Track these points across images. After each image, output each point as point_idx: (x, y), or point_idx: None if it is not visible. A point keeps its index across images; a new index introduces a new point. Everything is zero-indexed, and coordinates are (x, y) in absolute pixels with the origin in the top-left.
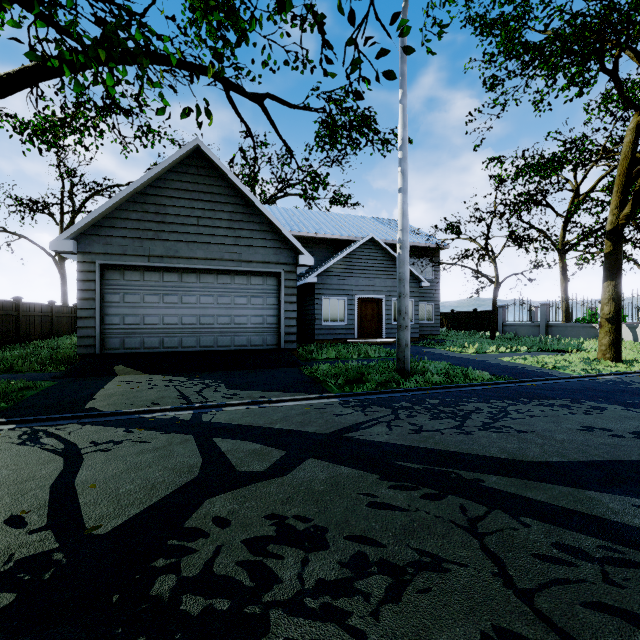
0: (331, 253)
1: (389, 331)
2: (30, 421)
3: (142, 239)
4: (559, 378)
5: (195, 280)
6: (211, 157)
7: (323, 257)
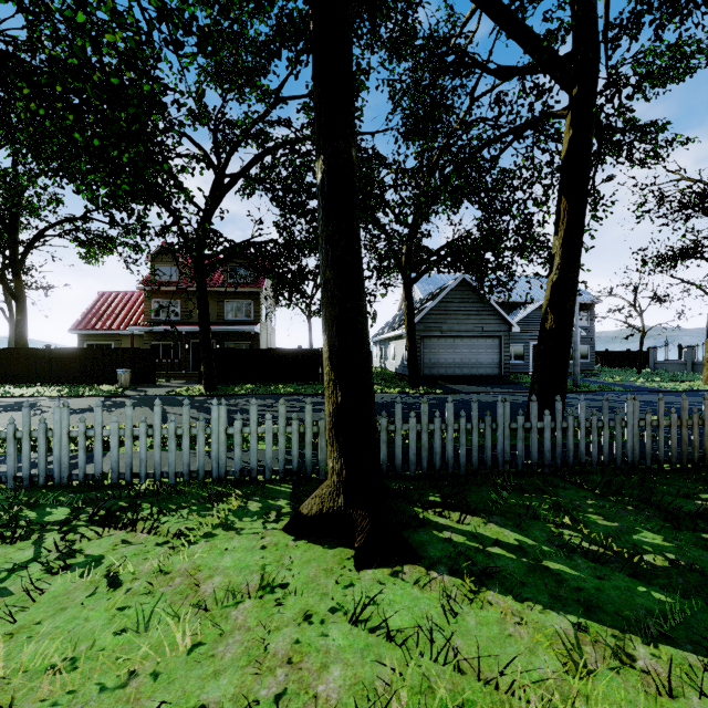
0: (507, 311)
1: None
2: (457, 393)
3: (438, 323)
4: (662, 391)
5: (460, 341)
6: (470, 282)
7: None
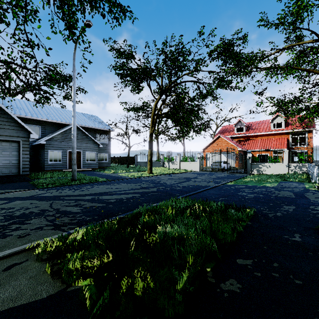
0: (56, 129)
1: (84, 165)
2: None
3: None
4: (126, 179)
5: None
6: None
7: (51, 131)
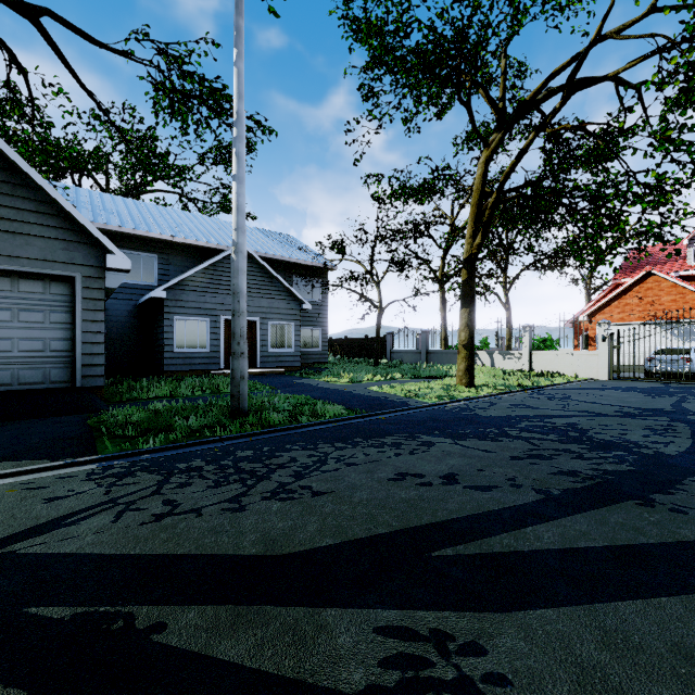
0: (196, 263)
1: (265, 359)
2: None
3: None
4: (413, 408)
5: None
6: None
7: (184, 268)
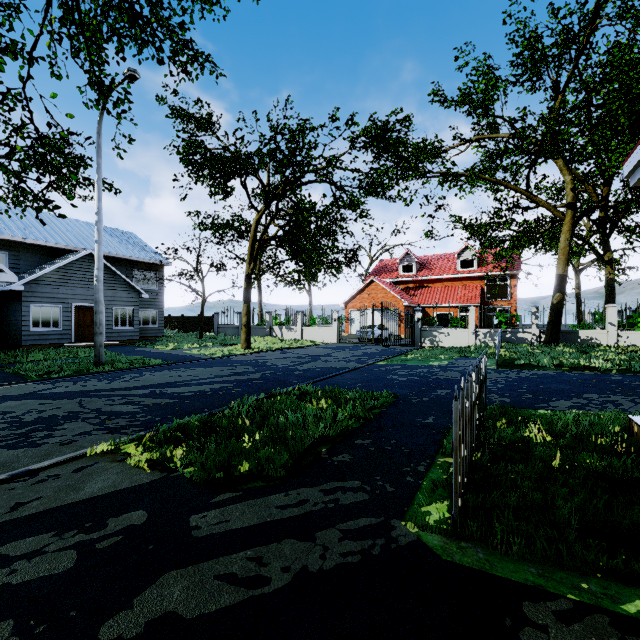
0: (45, 259)
1: (110, 335)
2: None
3: None
4: (202, 359)
5: None
6: None
7: (34, 262)
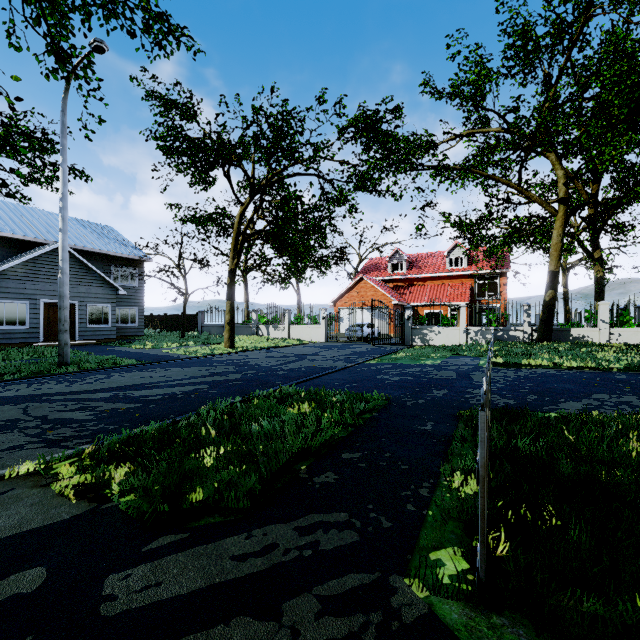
0: (12, 252)
1: (83, 334)
2: None
3: None
4: (180, 359)
5: None
6: None
7: None
